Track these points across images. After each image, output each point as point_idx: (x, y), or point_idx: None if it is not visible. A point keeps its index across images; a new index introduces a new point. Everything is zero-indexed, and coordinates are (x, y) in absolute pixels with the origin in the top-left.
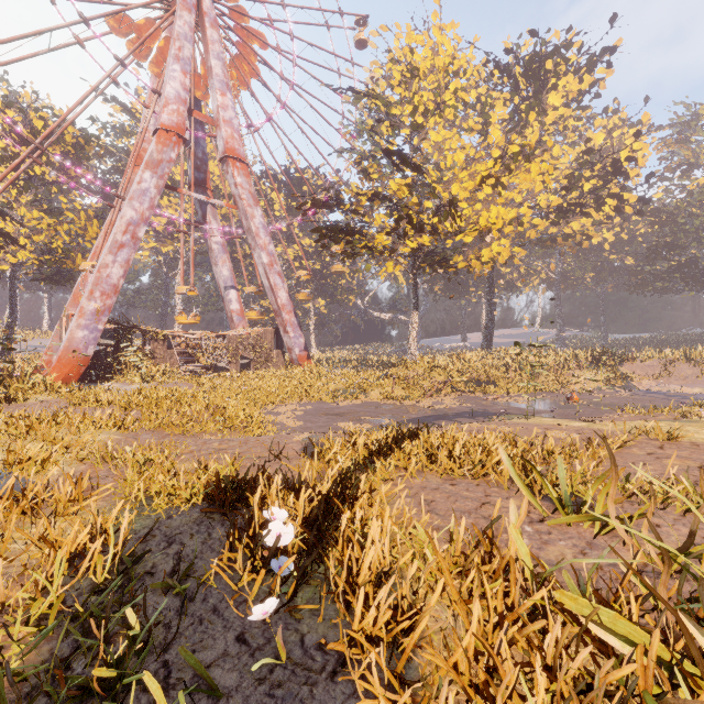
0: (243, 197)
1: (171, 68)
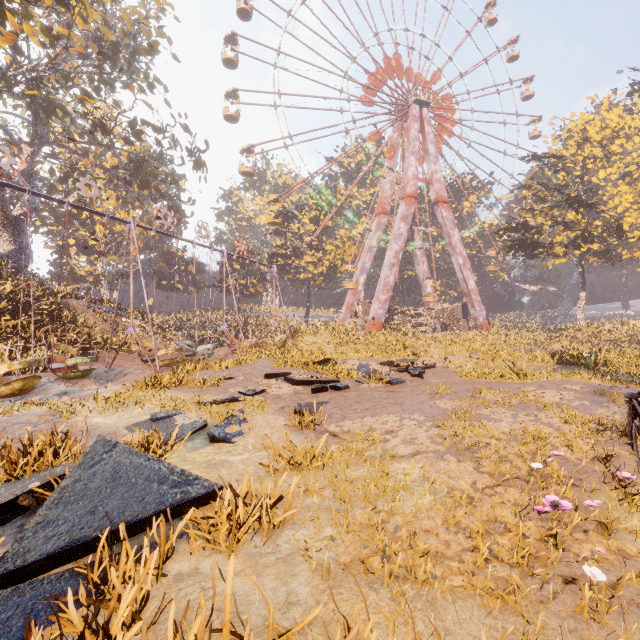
0: (447, 224)
1: (409, 160)
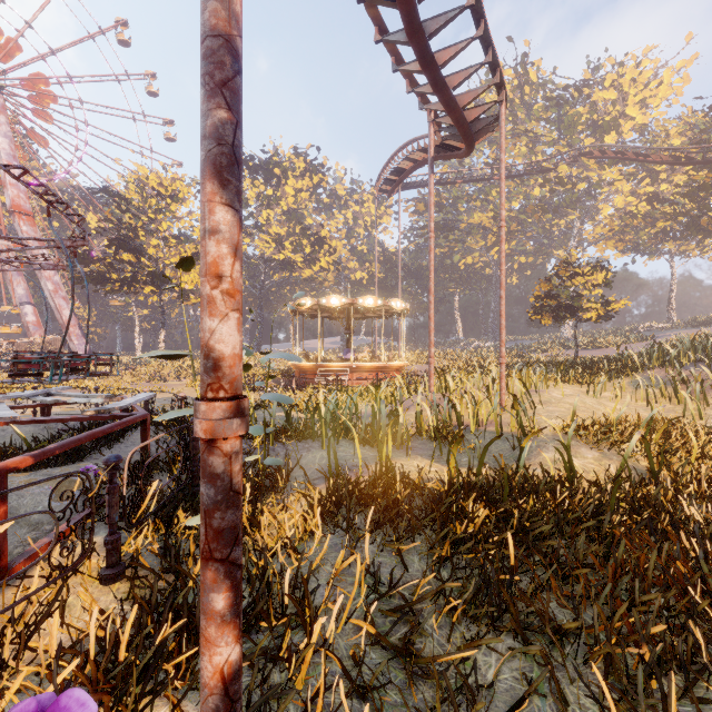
0: (29, 241)
1: None
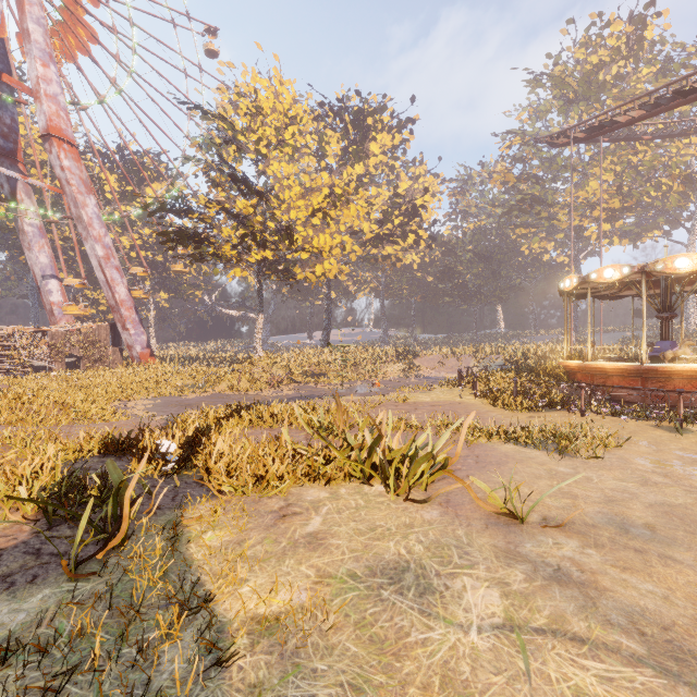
0: (72, 182)
1: None
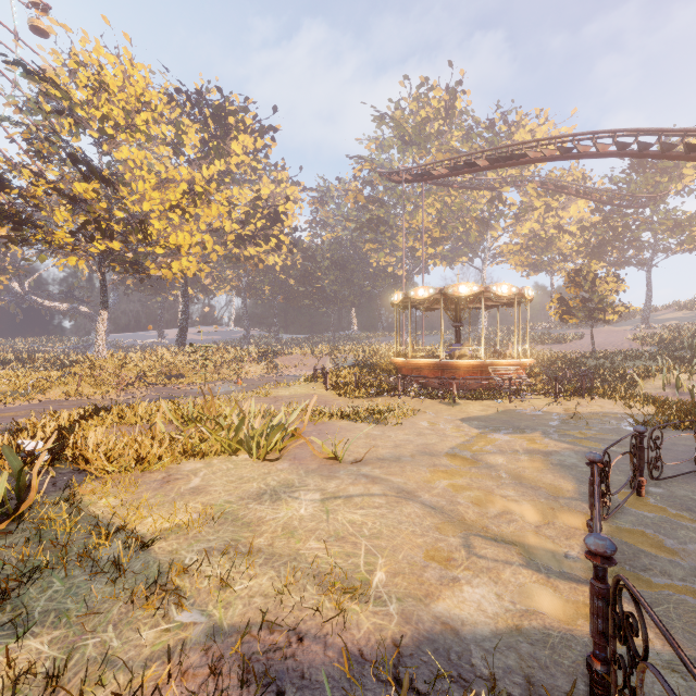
0: None
1: None
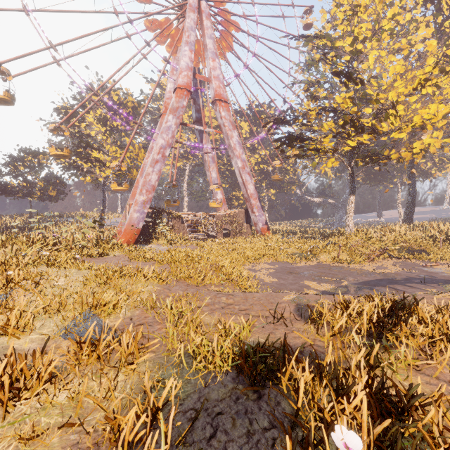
0: (226, 125)
1: (183, 50)
